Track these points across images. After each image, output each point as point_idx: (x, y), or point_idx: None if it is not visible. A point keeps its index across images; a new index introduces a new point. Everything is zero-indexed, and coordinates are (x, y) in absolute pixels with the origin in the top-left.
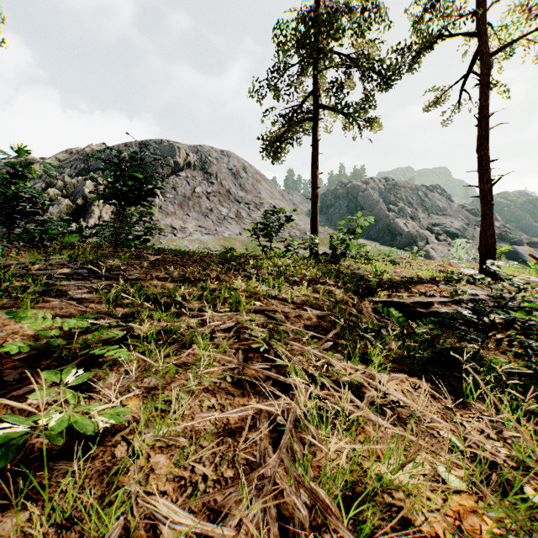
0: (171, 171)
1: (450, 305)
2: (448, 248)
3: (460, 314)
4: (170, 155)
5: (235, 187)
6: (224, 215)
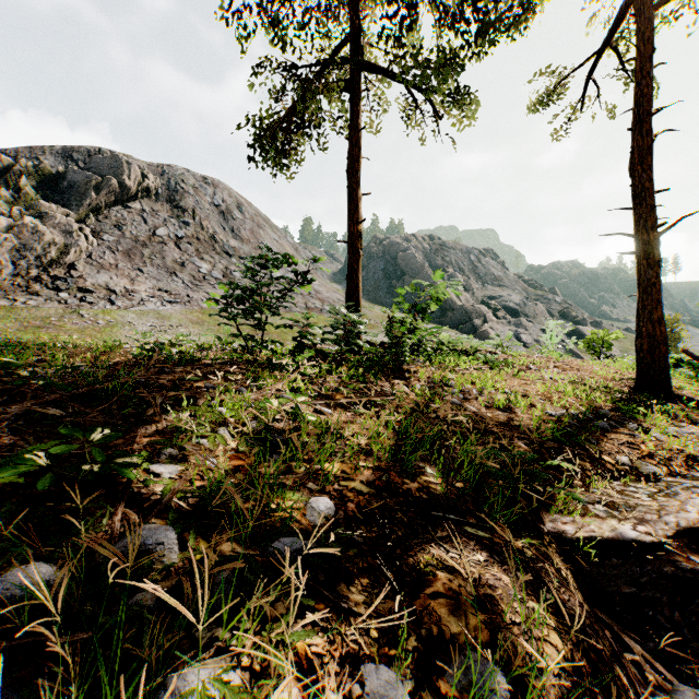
0: (113, 199)
1: None
2: (508, 328)
3: None
4: (112, 174)
5: (225, 232)
6: (205, 273)
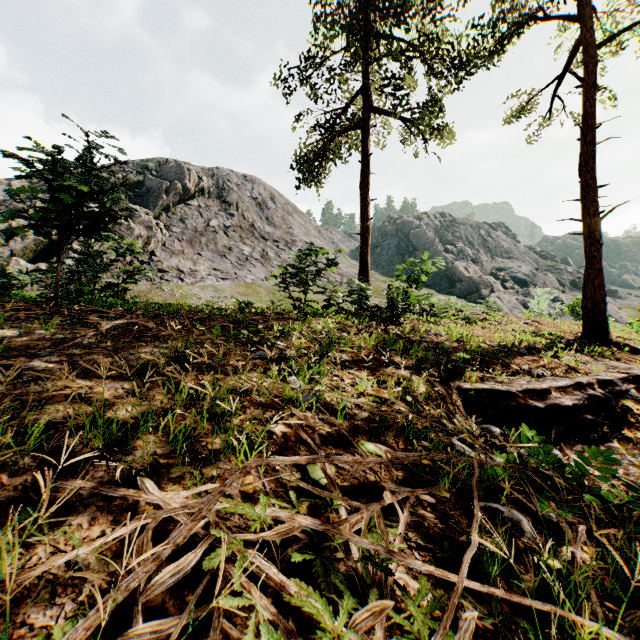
0: (178, 199)
1: (571, 392)
2: (516, 297)
3: None
4: (177, 179)
5: (261, 220)
6: (247, 255)
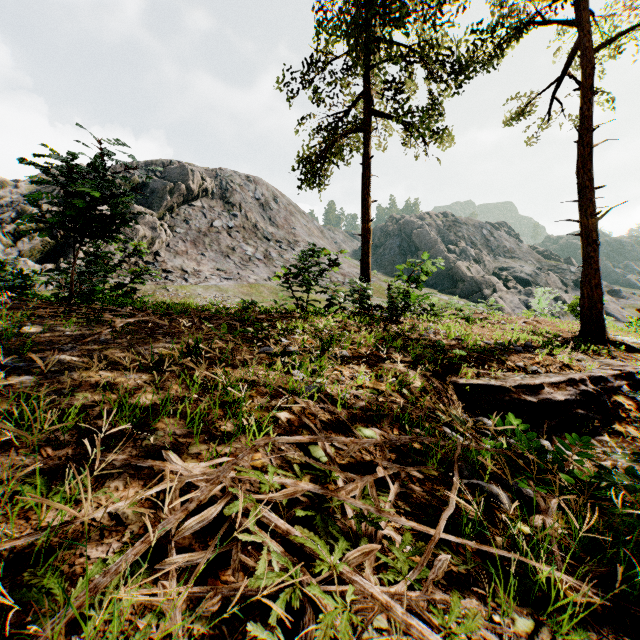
0: (182, 200)
1: (564, 388)
2: (518, 297)
3: None
4: (181, 180)
5: (264, 220)
6: (250, 255)
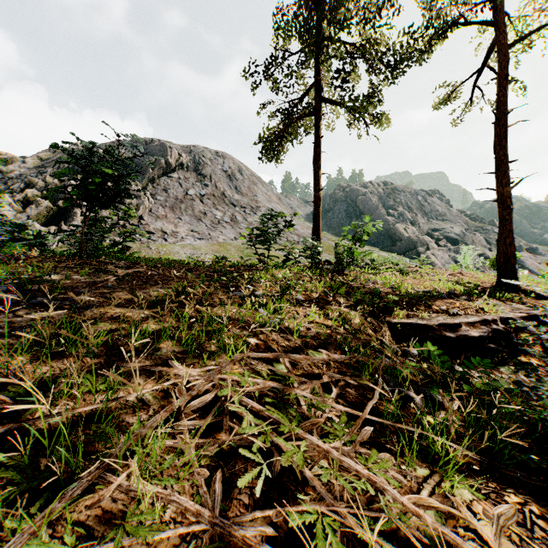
0: (162, 172)
1: (479, 326)
2: (448, 254)
3: None
4: (161, 155)
5: (231, 189)
6: (219, 219)
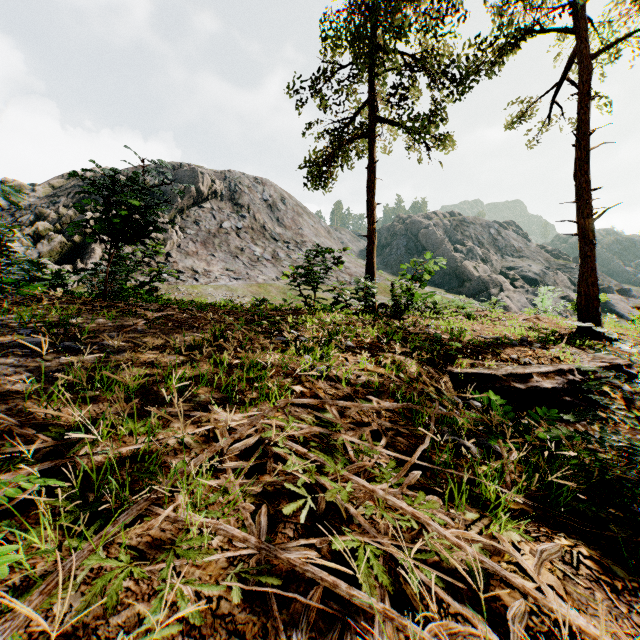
0: (192, 202)
1: (553, 377)
2: (526, 296)
3: (612, 414)
4: (191, 182)
5: (272, 221)
6: (258, 256)
